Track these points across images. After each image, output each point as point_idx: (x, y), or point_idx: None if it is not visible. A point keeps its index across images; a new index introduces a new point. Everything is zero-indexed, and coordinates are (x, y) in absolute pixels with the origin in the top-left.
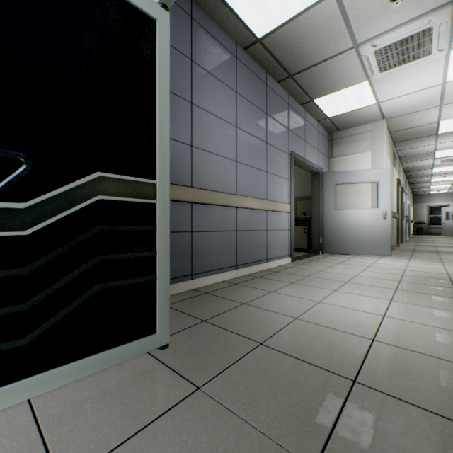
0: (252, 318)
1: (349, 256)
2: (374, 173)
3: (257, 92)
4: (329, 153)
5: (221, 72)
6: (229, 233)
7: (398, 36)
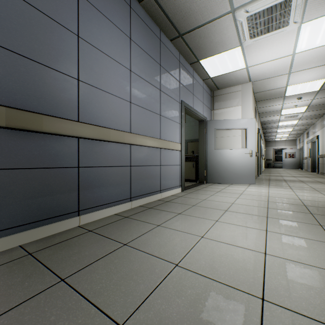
0: (125, 270)
1: (226, 185)
2: (244, 122)
3: (151, 44)
4: (211, 106)
5: (114, 15)
6: (123, 168)
7: (266, 4)
